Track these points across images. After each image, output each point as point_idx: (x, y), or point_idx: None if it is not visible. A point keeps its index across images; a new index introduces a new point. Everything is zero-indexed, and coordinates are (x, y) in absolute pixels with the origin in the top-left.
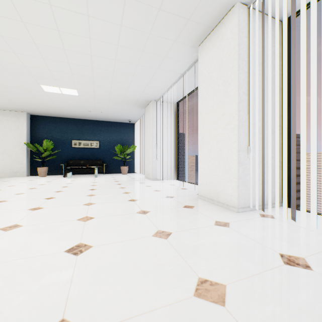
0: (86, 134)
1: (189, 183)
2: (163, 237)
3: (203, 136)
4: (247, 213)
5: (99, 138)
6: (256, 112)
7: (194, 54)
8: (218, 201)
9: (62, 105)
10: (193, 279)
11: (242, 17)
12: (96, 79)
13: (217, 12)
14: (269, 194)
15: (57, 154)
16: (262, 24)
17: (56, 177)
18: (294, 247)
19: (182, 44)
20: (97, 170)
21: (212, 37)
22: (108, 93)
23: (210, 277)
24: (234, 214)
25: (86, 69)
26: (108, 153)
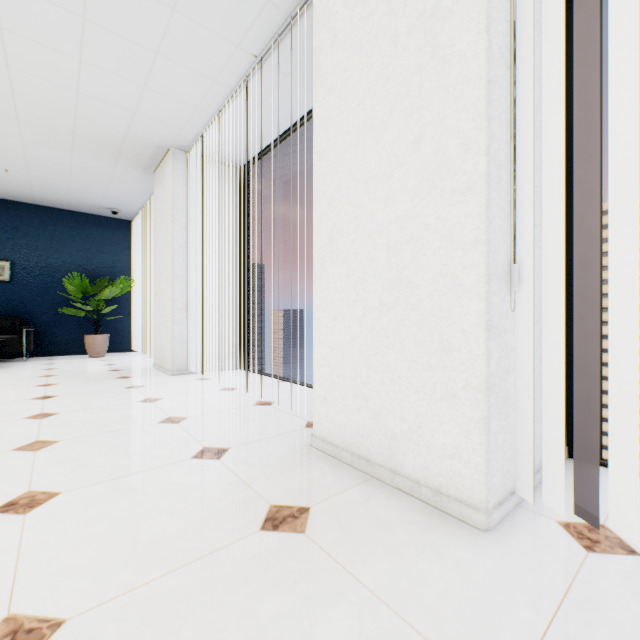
0: None
1: (277, 381)
2: None
3: (332, 233)
4: (521, 530)
5: (10, 253)
6: (525, 144)
7: None
8: (392, 469)
9: None
10: None
11: None
12: None
13: None
14: (547, 429)
15: None
16: None
17: None
18: None
19: None
20: None
21: None
22: (6, 89)
23: None
24: (486, 551)
25: None
26: (46, 298)
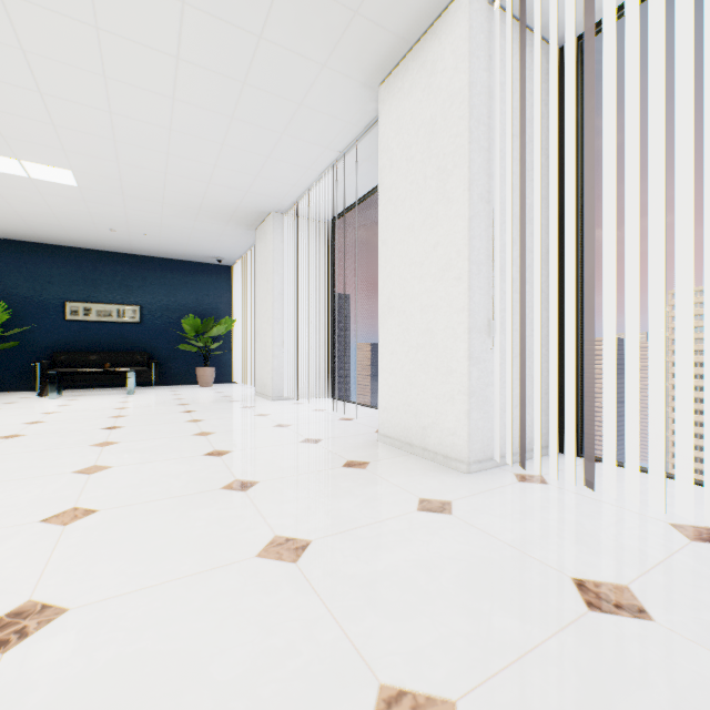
0: (106, 287)
1: (358, 406)
2: (288, 558)
3: (390, 296)
4: (488, 474)
5: (140, 299)
6: (506, 243)
7: (369, 104)
8: (423, 448)
9: (32, 211)
10: (366, 697)
11: (478, 23)
12: (125, 145)
13: (421, 3)
14: (533, 428)
15: (21, 338)
16: (520, 48)
17: (16, 397)
18: (601, 558)
19: (341, 74)
20: (135, 377)
21: (411, 65)
22: (161, 185)
23: (412, 682)
24: (460, 478)
25: (93, 116)
26: (166, 336)
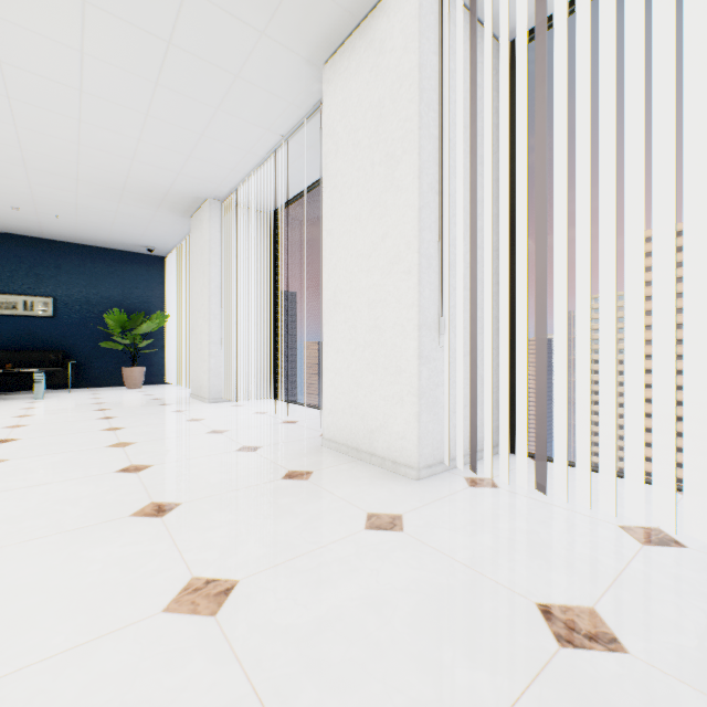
0: (9, 275)
1: (303, 407)
2: (205, 610)
3: (336, 291)
4: (439, 480)
5: (54, 290)
6: (456, 238)
7: (314, 84)
8: (371, 453)
9: None
10: None
11: (428, 2)
12: (23, 104)
13: None
14: (481, 428)
15: None
16: (469, 37)
17: None
18: (563, 574)
19: (282, 46)
20: (46, 379)
21: (358, 43)
22: (73, 158)
23: None
24: (410, 486)
25: None
26: (85, 333)
